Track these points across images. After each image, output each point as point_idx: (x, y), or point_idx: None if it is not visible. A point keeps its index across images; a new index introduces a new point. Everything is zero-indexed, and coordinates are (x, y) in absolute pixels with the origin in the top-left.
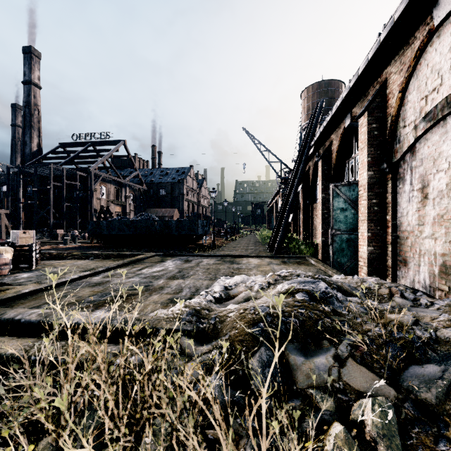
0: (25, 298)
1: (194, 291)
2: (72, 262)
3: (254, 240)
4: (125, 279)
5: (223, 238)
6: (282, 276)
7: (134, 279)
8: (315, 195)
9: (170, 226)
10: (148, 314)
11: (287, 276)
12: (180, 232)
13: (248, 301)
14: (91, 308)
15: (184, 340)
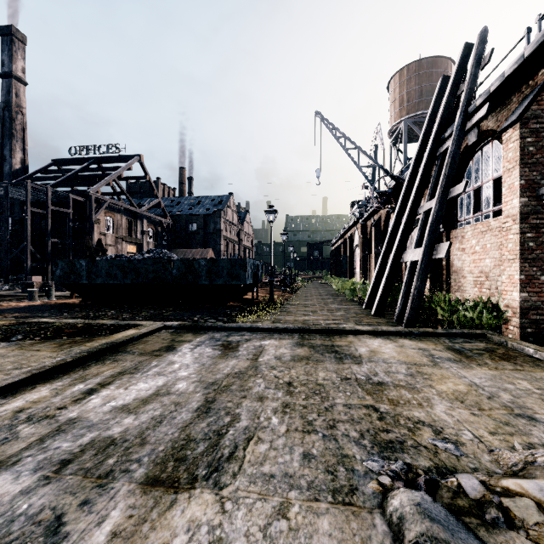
0: None
1: None
2: None
3: (325, 292)
4: None
5: (278, 289)
6: None
7: (4, 485)
8: (454, 214)
9: (196, 270)
10: None
11: None
12: (214, 280)
13: None
14: None
15: None
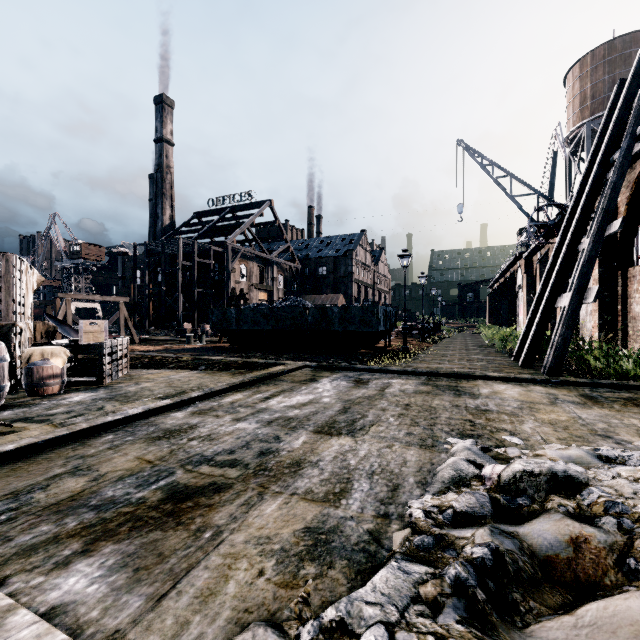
0: None
1: (384, 494)
2: (170, 374)
3: (473, 343)
4: (228, 423)
5: (416, 339)
6: None
7: (246, 425)
8: (633, 249)
9: (329, 317)
10: None
11: None
12: (347, 326)
13: None
14: (75, 543)
15: None
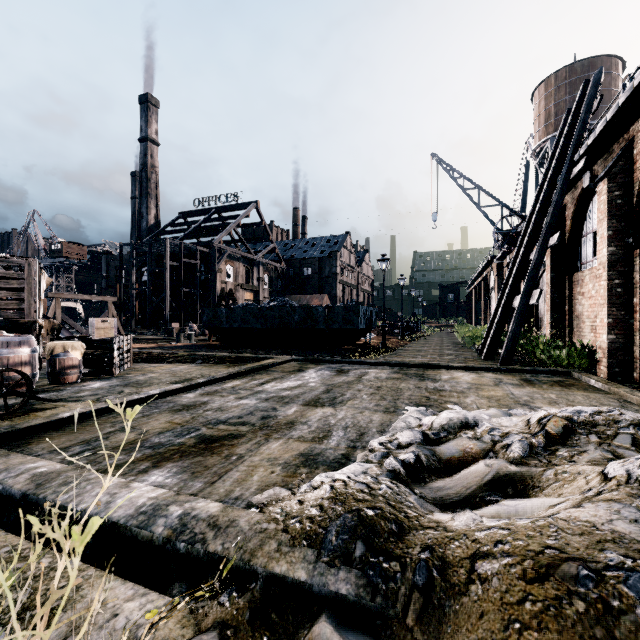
0: (61, 428)
1: (354, 437)
2: (171, 367)
3: (448, 341)
4: (233, 400)
5: (396, 337)
6: (580, 423)
7: (248, 401)
8: (577, 257)
9: (314, 316)
10: (249, 497)
11: (597, 424)
12: (331, 325)
13: (501, 490)
14: (146, 463)
15: (329, 639)
